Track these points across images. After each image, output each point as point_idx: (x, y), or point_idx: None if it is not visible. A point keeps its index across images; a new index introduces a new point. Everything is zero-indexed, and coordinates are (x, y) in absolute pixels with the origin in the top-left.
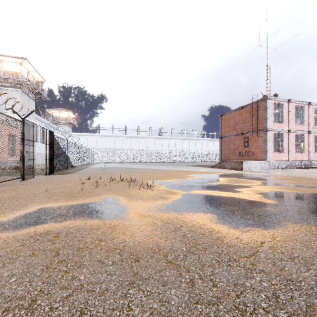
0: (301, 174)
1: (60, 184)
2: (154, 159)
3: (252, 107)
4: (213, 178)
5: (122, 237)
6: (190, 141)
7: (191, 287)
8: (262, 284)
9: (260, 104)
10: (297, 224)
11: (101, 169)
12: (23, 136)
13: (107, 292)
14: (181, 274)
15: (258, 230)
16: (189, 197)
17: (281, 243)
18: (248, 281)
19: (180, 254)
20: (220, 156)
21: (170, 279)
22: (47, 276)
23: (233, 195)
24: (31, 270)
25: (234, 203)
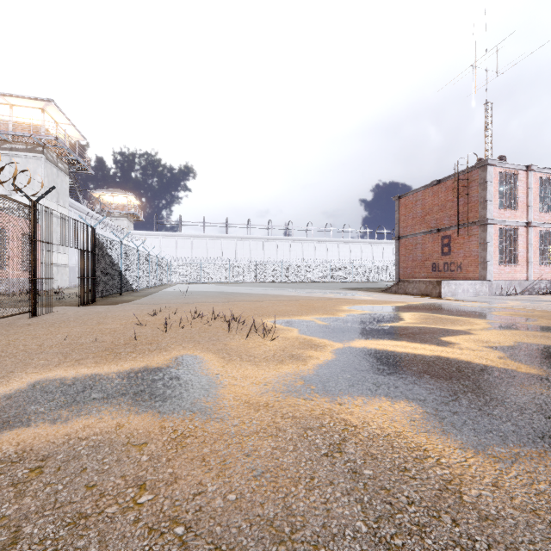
0: None
1: (99, 325)
2: (276, 276)
3: (457, 181)
4: (390, 314)
5: (198, 477)
6: (340, 245)
7: None
8: None
9: (473, 175)
10: None
11: (182, 295)
12: (33, 235)
13: None
14: None
15: (539, 457)
16: (350, 357)
17: None
18: None
19: (353, 549)
20: (397, 271)
21: None
22: None
23: (440, 352)
24: None
25: (449, 372)
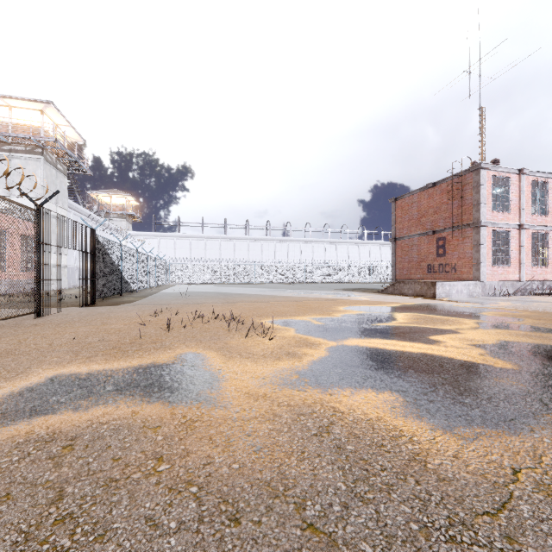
0: (547, 306)
1: (103, 325)
2: (274, 277)
3: (452, 184)
4: (384, 314)
5: (206, 452)
6: (338, 246)
7: None
8: None
9: (467, 178)
10: None
11: (181, 296)
12: (38, 238)
13: None
14: None
15: (497, 436)
16: (342, 354)
17: None
18: None
19: (334, 501)
20: (393, 272)
21: None
22: None
23: (427, 349)
24: None
25: (432, 367)
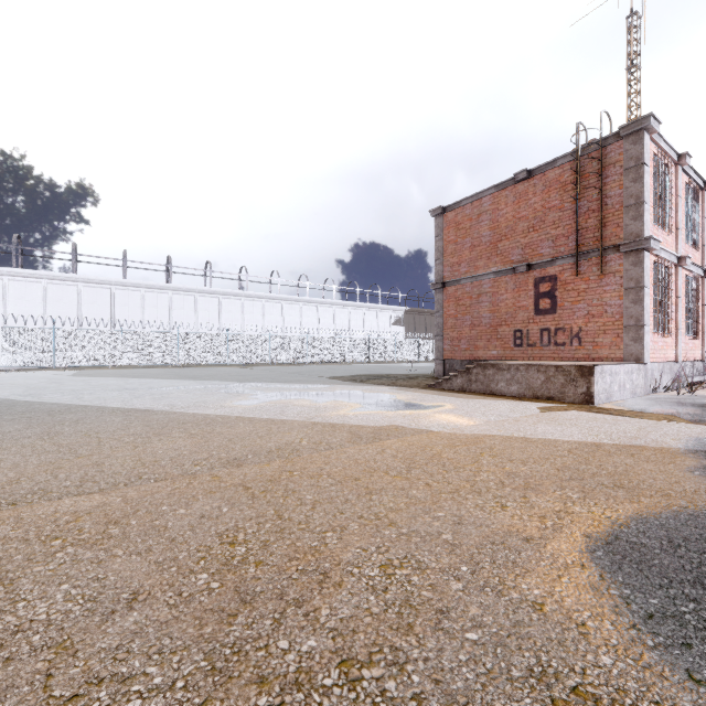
0: None
1: None
2: (217, 355)
3: (576, 167)
4: None
5: None
6: (321, 308)
7: None
8: None
9: (610, 152)
10: None
11: None
12: None
13: None
14: None
15: None
16: None
17: None
18: None
19: None
20: (439, 345)
21: None
22: None
23: None
24: None
25: None
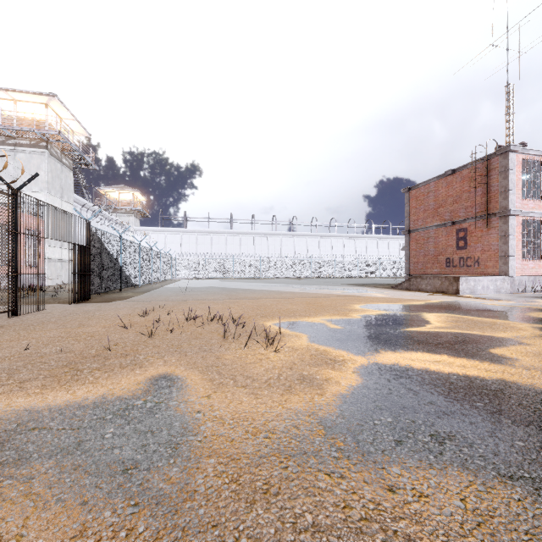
0: None
1: (78, 327)
2: (280, 272)
3: (475, 170)
4: (411, 314)
5: None
6: (345, 240)
7: None
8: None
9: (492, 162)
10: None
11: (183, 291)
12: (15, 227)
13: None
14: None
15: None
16: (382, 382)
17: None
18: None
19: None
20: (407, 266)
21: None
22: None
23: (502, 374)
24: None
25: (537, 414)
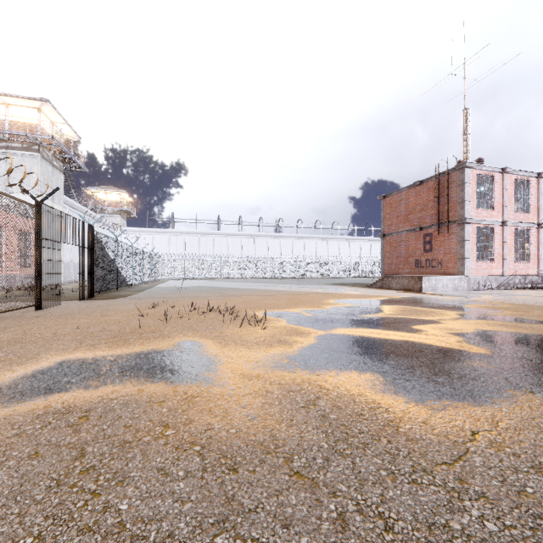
0: (527, 299)
1: (103, 317)
2: (267, 272)
3: (438, 182)
4: (372, 306)
5: (207, 420)
6: (329, 242)
7: (341, 530)
8: (485, 525)
9: (452, 176)
10: (535, 394)
11: (176, 290)
12: (39, 233)
13: (171, 542)
14: (319, 500)
15: (462, 407)
16: (330, 342)
17: (510, 434)
18: (455, 519)
19: (317, 456)
20: (382, 267)
21: (298, 511)
22: (56, 502)
23: (408, 337)
24: (28, 488)
25: (412, 352)
